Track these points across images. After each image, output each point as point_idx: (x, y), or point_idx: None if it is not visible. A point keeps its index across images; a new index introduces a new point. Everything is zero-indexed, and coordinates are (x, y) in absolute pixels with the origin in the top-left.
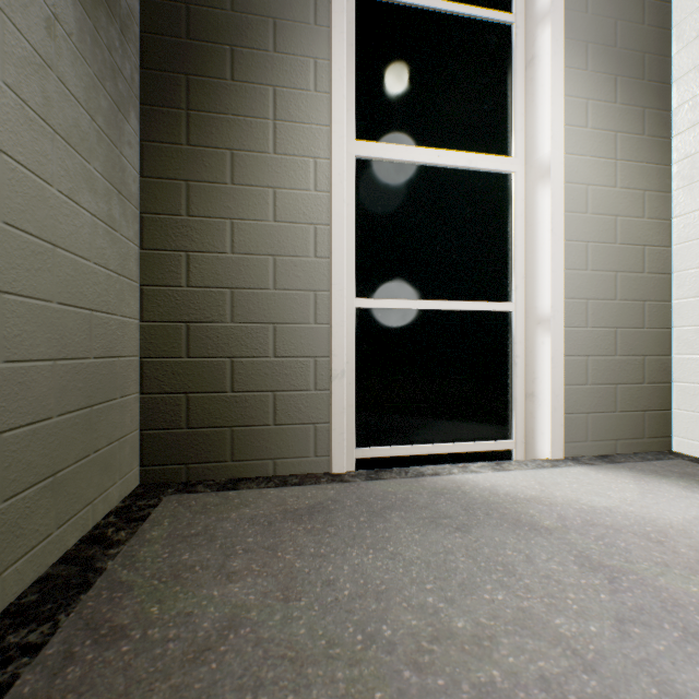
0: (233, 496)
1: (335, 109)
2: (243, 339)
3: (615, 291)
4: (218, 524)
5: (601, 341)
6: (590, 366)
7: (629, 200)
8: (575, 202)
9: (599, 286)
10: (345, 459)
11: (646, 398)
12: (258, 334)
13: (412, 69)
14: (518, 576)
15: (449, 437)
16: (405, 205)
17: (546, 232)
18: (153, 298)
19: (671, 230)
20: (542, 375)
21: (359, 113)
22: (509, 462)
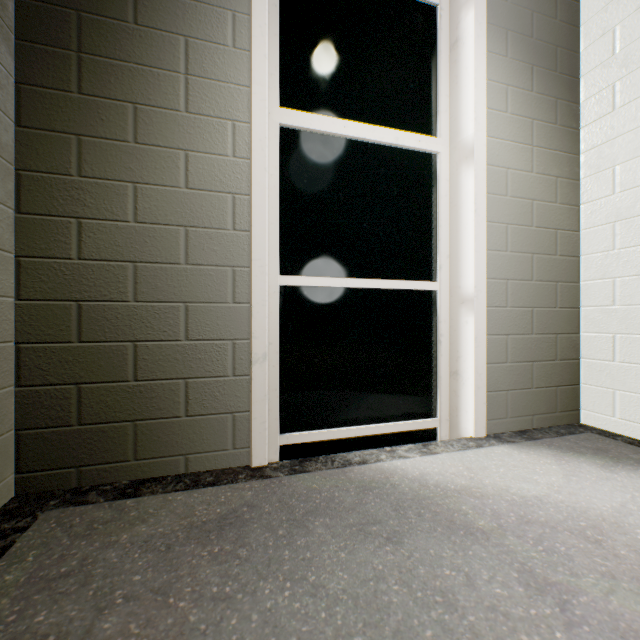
0: (130, 507)
1: (256, 69)
2: (148, 320)
3: (532, 272)
4: (101, 555)
5: (519, 320)
6: (510, 344)
7: (544, 185)
8: (496, 184)
9: (517, 267)
10: (267, 450)
11: (558, 374)
12: (167, 315)
13: (339, 39)
14: (460, 610)
15: (376, 418)
16: (332, 180)
17: (470, 212)
18: (34, 272)
19: (579, 216)
20: (466, 354)
21: (284, 79)
22: (435, 443)
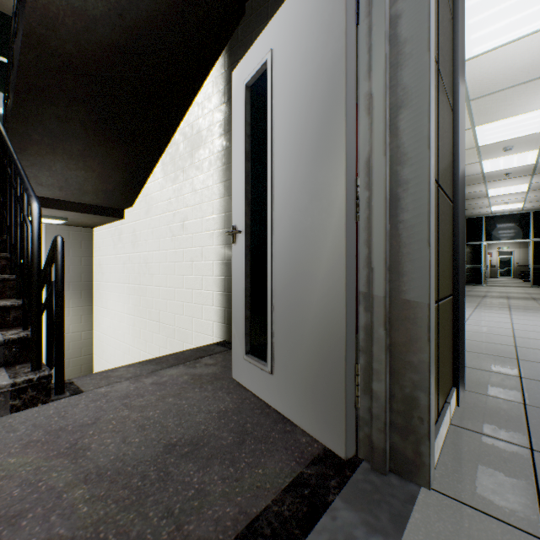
0: None
1: None
2: None
3: None
4: None
5: None
6: None
7: None
8: None
9: None
10: None
11: None
12: None
13: None
14: None
15: None
16: None
17: None
18: None
19: None
20: None
21: None
22: None
